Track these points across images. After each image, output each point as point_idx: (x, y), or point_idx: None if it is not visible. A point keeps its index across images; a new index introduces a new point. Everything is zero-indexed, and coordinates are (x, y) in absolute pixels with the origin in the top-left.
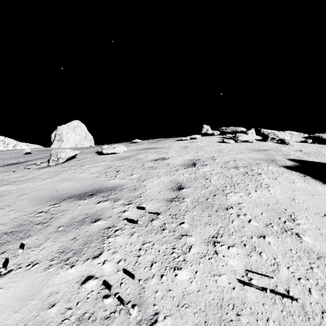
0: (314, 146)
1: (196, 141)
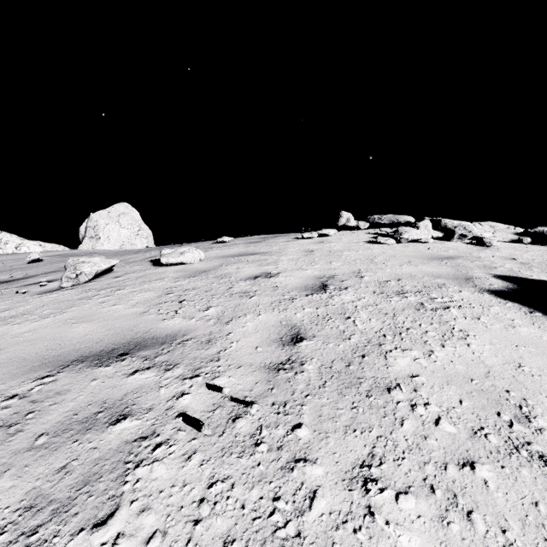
0: (535, 249)
1: (329, 240)
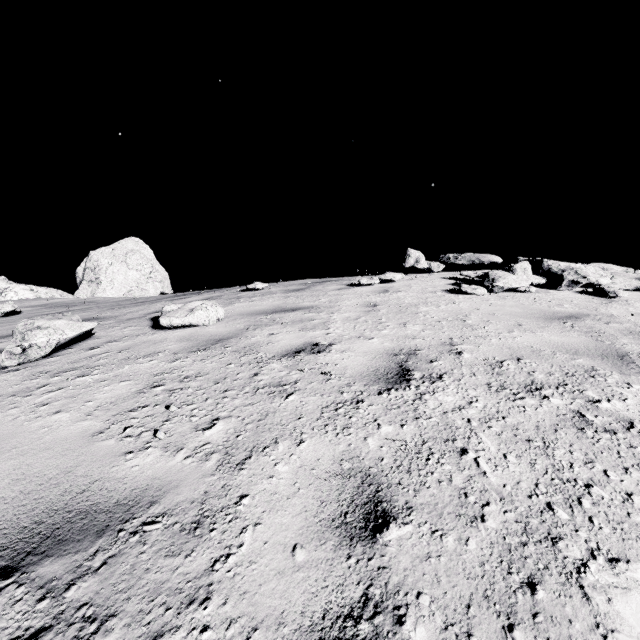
0: None
1: (395, 288)
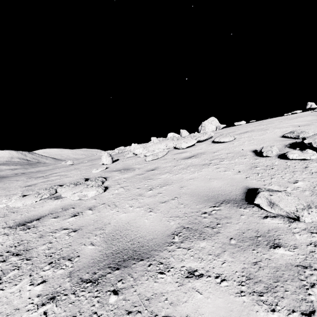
0: None
1: (294, 114)
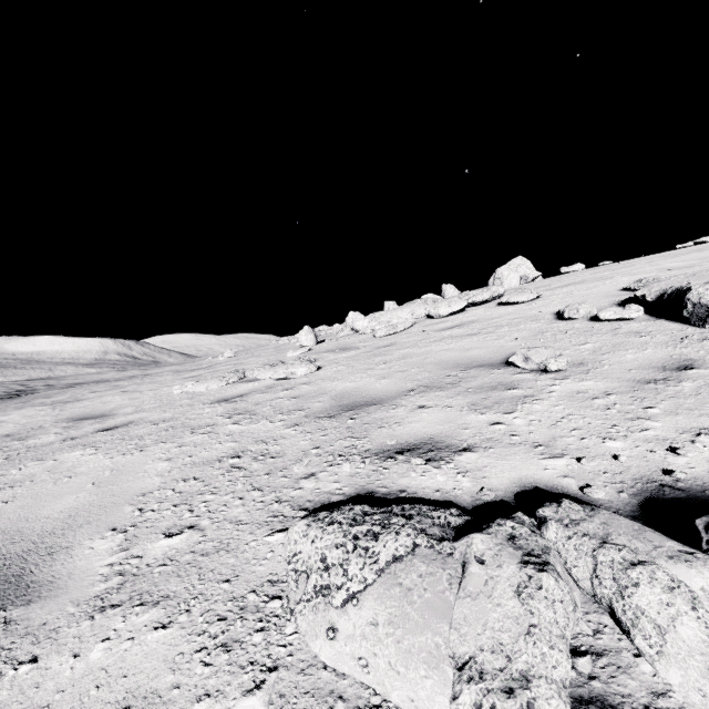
0: None
1: (699, 245)
